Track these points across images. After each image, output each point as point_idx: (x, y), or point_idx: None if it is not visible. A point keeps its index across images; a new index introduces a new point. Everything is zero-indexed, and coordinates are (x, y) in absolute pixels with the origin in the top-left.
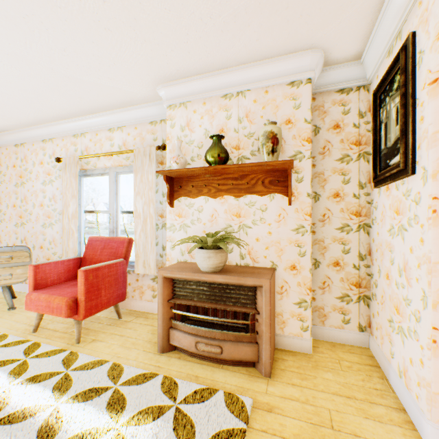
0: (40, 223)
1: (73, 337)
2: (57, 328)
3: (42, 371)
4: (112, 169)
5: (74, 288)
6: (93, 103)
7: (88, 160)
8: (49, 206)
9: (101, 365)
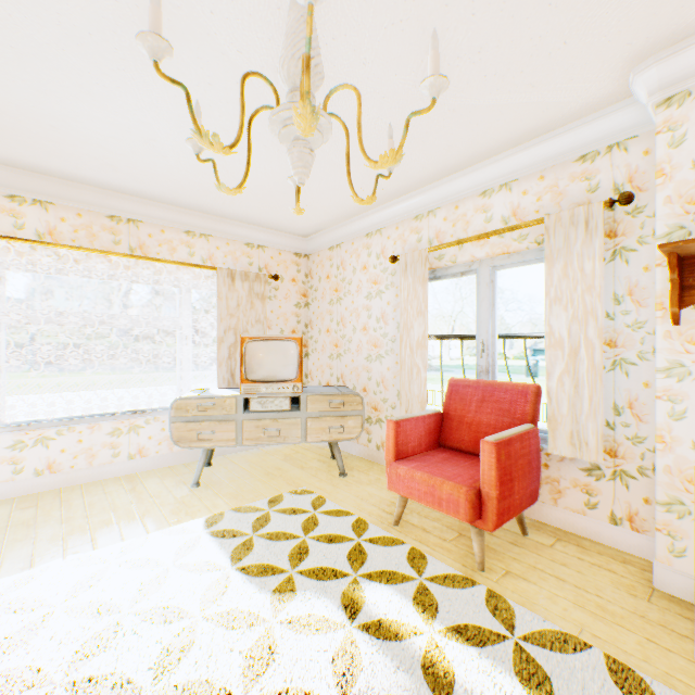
0: (362, 355)
1: (464, 554)
2: (425, 527)
3: (463, 618)
4: (484, 263)
5: (454, 467)
6: (465, 152)
7: (439, 252)
8: (375, 329)
9: (578, 650)
